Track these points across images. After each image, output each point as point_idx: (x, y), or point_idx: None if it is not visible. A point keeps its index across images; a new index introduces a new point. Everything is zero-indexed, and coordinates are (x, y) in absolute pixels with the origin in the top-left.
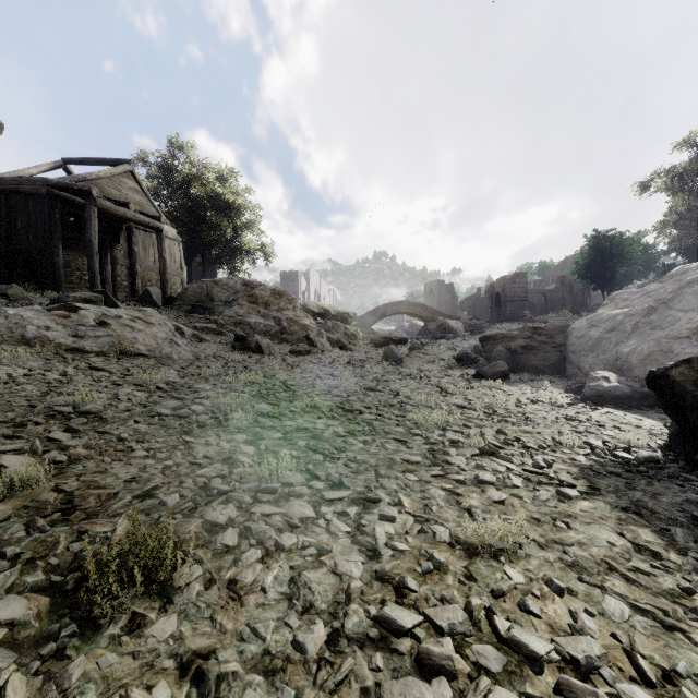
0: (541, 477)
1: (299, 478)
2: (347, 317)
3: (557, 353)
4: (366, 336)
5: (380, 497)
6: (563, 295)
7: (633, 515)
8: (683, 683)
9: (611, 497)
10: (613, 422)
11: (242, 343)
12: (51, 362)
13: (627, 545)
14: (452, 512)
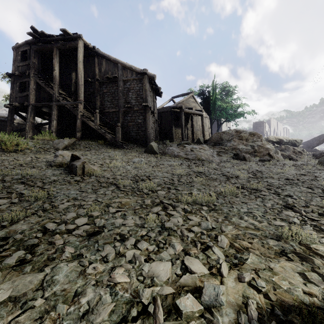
0: None
1: (264, 189)
2: (295, 143)
3: None
4: (310, 153)
5: (292, 195)
6: None
7: None
8: None
9: None
10: None
11: (237, 156)
12: (183, 161)
13: None
14: (321, 202)
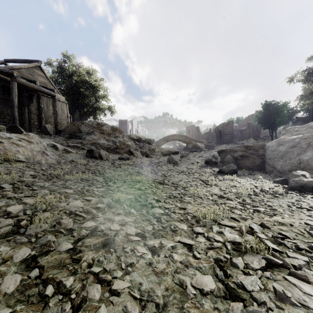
0: None
1: None
2: (150, 141)
3: (260, 159)
4: (159, 150)
5: None
6: (249, 131)
7: None
8: None
9: None
10: None
11: (91, 153)
12: None
13: None
14: None
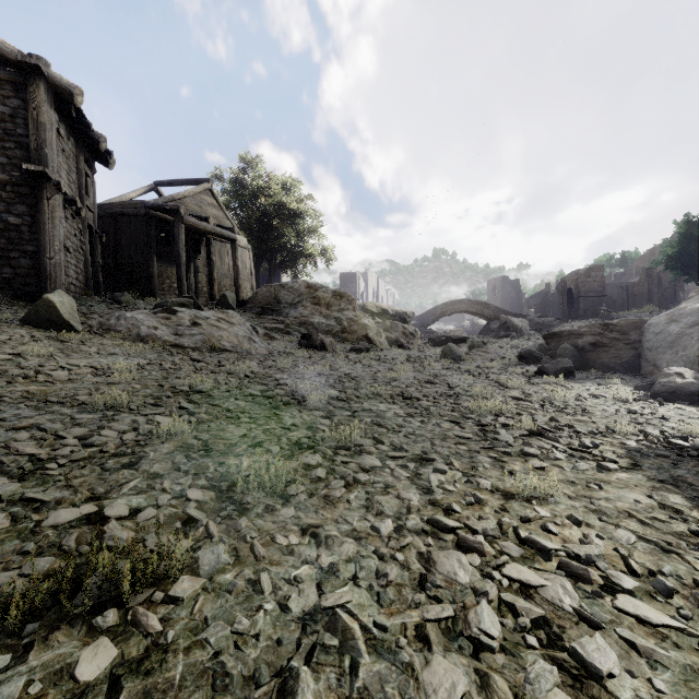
0: (585, 454)
1: (368, 441)
2: (405, 317)
3: (631, 351)
4: (425, 335)
5: (434, 458)
6: (648, 288)
7: (668, 485)
8: (664, 578)
9: (651, 472)
10: (680, 417)
11: (308, 341)
12: (162, 355)
13: (653, 504)
14: (495, 472)
